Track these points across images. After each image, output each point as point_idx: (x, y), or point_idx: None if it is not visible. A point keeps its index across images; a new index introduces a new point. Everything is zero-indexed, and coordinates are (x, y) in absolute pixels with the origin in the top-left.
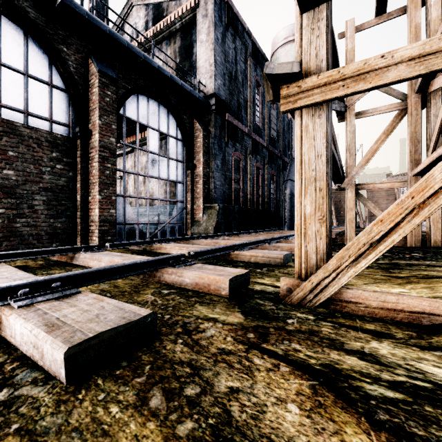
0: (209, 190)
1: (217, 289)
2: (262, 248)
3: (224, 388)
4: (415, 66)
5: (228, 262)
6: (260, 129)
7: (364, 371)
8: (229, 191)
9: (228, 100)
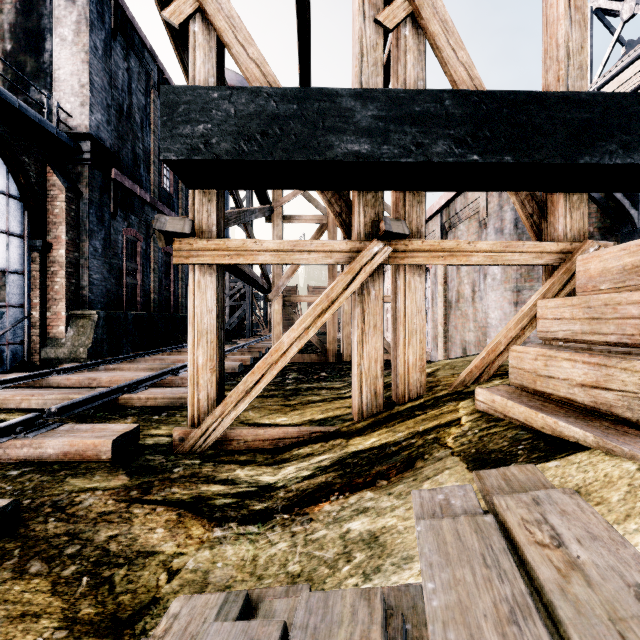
0: (79, 288)
1: (97, 454)
2: (166, 382)
3: (104, 538)
4: (275, 257)
5: (113, 411)
6: (172, 197)
7: (221, 492)
8: (118, 289)
9: (115, 147)
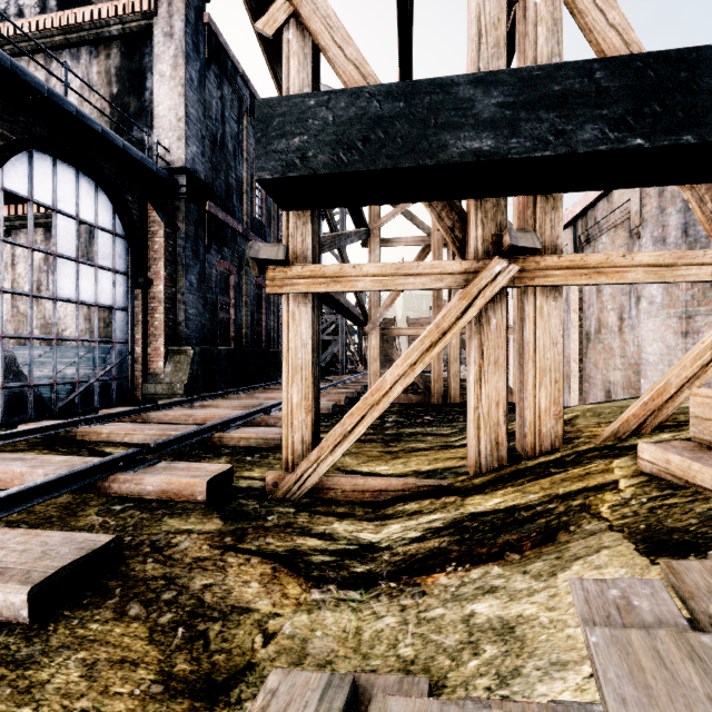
0: (177, 323)
1: (192, 495)
2: (258, 421)
3: (199, 586)
4: (377, 283)
5: (207, 450)
6: (264, 226)
7: (318, 548)
8: (212, 324)
9: (210, 179)
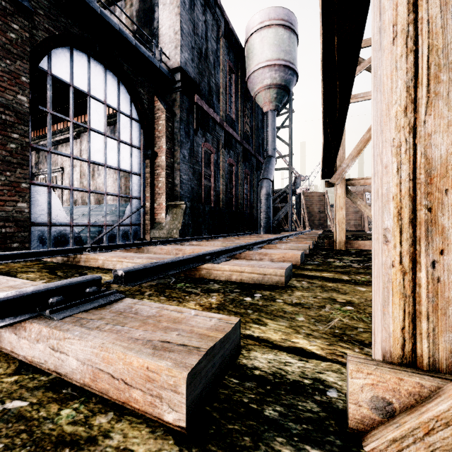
0: (174, 186)
1: (152, 403)
2: (243, 256)
3: None
4: None
5: (194, 283)
6: (234, 121)
7: None
8: (199, 188)
9: (197, 80)
